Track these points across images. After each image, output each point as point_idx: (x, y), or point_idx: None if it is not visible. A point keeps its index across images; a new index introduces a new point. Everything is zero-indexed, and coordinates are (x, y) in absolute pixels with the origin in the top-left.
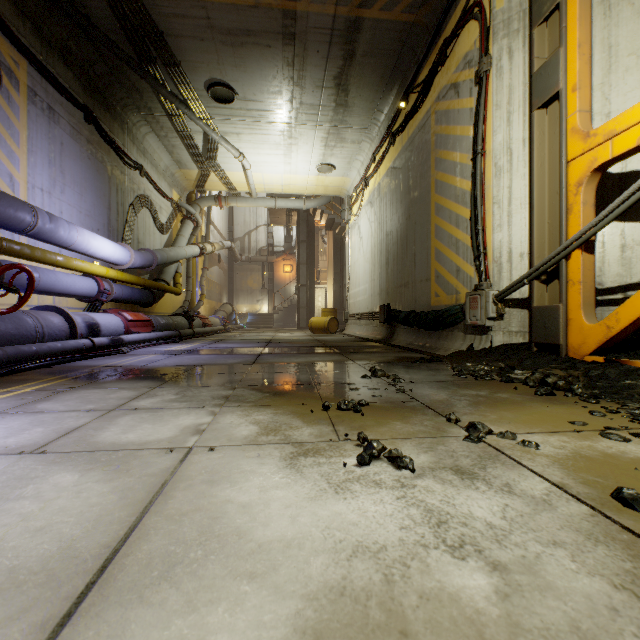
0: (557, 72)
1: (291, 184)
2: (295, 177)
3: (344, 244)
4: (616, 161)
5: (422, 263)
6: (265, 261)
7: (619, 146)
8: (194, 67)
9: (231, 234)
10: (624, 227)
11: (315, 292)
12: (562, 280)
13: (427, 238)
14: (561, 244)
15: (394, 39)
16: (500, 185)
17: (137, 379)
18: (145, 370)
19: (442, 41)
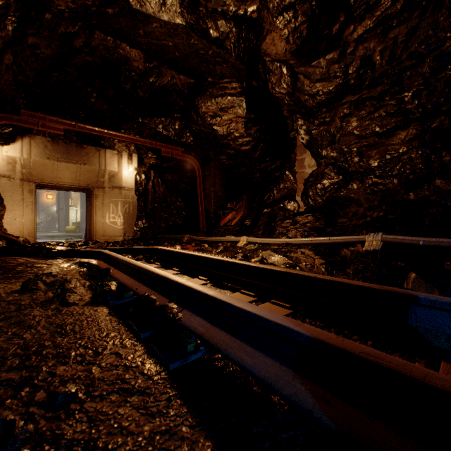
0: None
1: None
2: None
3: None
4: None
5: None
6: None
7: None
8: None
9: None
10: None
11: (70, 211)
12: None
13: None
14: None
15: None
16: None
17: None
18: None
19: None
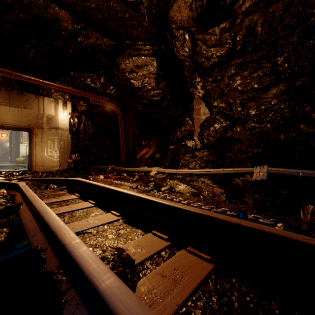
0: None
1: None
2: None
3: None
4: None
5: None
6: None
7: None
8: None
9: None
10: None
11: (21, 147)
12: None
13: None
14: None
15: None
16: None
17: None
18: None
19: None
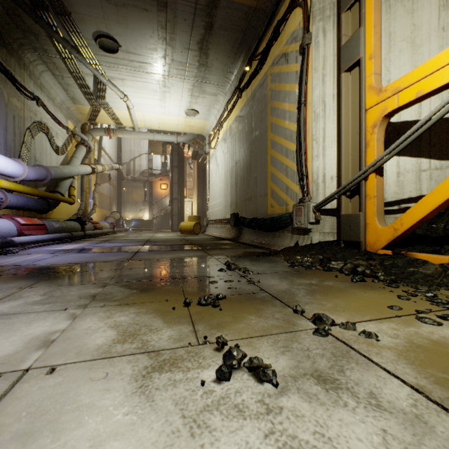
0: (359, 45)
1: (166, 123)
2: (169, 118)
3: (205, 170)
4: (400, 110)
5: (261, 183)
6: (146, 180)
7: (403, 99)
8: (83, 19)
9: (119, 159)
10: (399, 160)
11: (184, 204)
12: (362, 195)
13: (265, 165)
14: (361, 169)
15: (242, 18)
16: (317, 127)
17: (10, 279)
18: (24, 269)
19: (276, 23)
